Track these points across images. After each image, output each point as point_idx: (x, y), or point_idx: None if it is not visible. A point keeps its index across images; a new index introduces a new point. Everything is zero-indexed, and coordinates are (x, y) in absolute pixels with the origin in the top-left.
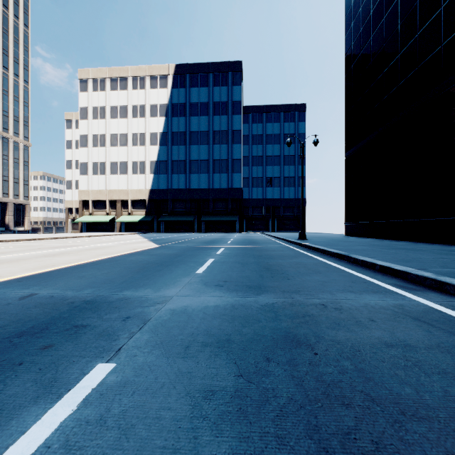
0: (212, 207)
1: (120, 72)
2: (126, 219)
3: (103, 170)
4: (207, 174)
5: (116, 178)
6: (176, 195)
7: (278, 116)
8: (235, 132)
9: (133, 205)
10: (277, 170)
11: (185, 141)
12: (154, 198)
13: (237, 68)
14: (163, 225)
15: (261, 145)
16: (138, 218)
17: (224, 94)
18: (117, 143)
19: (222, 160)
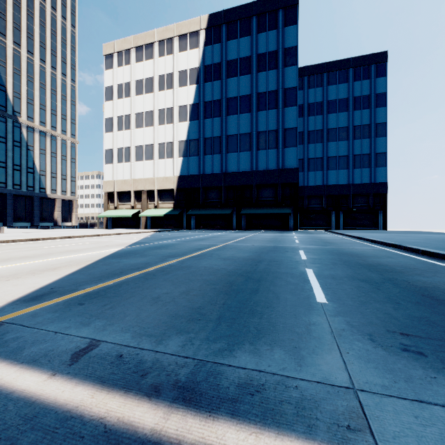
0: (256, 196)
1: (145, 38)
2: (150, 213)
3: (128, 156)
4: (249, 152)
5: (142, 164)
6: (209, 182)
7: (345, 74)
8: (288, 91)
9: (160, 196)
10: (344, 146)
11: (221, 111)
12: (183, 187)
13: (291, 1)
14: (193, 220)
15: (320, 115)
16: (164, 212)
17: (272, 41)
18: (142, 124)
19: (270, 131)
